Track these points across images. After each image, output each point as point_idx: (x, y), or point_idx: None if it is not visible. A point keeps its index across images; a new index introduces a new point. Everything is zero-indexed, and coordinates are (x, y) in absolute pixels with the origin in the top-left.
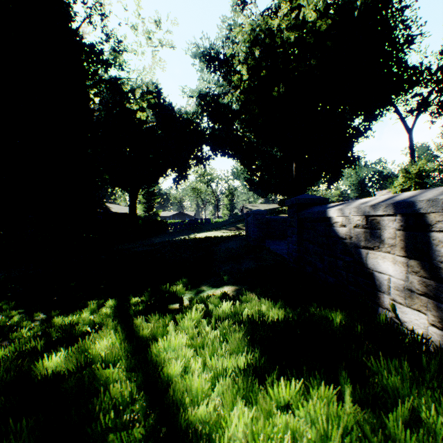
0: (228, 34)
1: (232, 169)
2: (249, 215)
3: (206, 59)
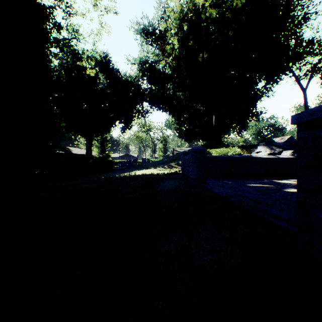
0: (162, 14)
1: (166, 121)
2: (185, 154)
3: (145, 34)
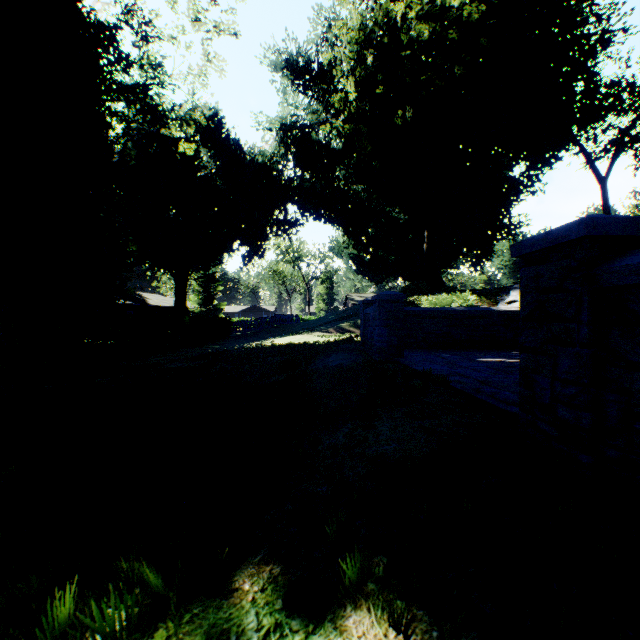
0: (325, 33)
1: (331, 242)
2: (368, 305)
3: (292, 71)
